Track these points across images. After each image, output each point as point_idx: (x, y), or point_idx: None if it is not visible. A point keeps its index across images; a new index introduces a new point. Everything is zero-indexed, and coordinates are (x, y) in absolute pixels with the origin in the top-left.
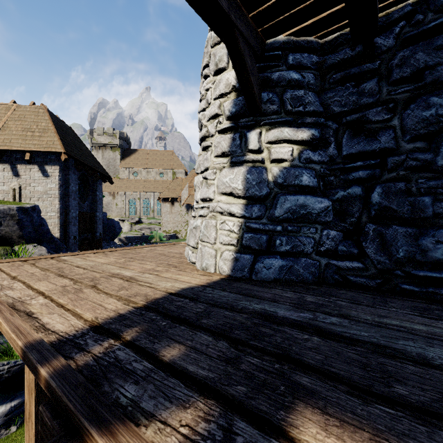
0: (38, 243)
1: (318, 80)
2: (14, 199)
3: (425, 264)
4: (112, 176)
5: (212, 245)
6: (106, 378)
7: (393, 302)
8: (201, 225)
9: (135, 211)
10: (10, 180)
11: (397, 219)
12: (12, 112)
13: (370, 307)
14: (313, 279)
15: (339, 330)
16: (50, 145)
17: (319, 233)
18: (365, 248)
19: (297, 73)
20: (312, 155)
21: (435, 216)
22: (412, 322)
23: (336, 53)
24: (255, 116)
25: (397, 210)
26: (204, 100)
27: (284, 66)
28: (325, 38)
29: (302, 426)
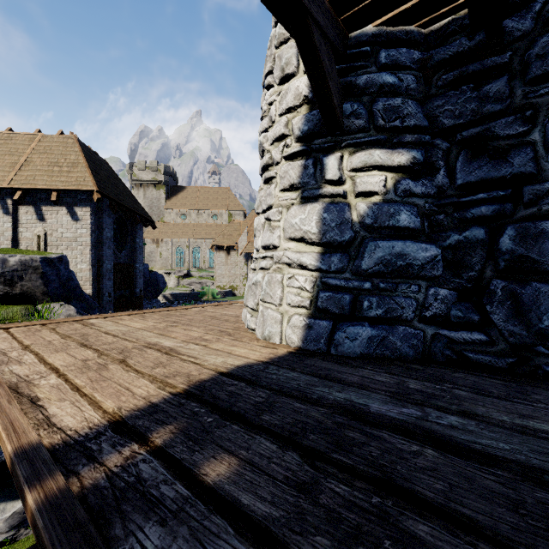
0: (66, 302)
1: (420, 84)
2: (39, 247)
3: None
4: (156, 219)
5: (277, 307)
6: (119, 511)
7: (537, 392)
8: (262, 280)
9: (183, 262)
10: (33, 225)
11: (539, 274)
12: (36, 143)
13: (504, 401)
14: (416, 355)
15: (464, 438)
16: (81, 182)
17: (423, 292)
18: (491, 313)
19: (392, 75)
20: (413, 185)
21: None
22: None
23: (446, 46)
24: (335, 135)
25: (539, 261)
26: (266, 117)
27: (374, 66)
28: (431, 26)
29: None
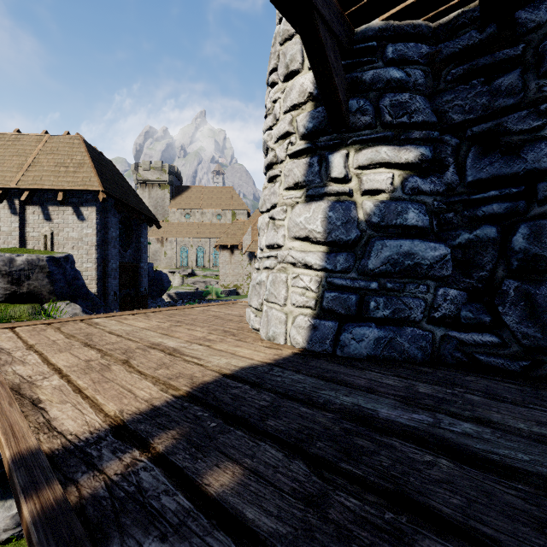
0: (72, 301)
1: (429, 79)
2: (46, 247)
3: None
4: (160, 219)
5: (282, 307)
6: (118, 524)
7: None
8: (266, 280)
9: (187, 261)
10: (40, 225)
11: None
12: (43, 144)
13: (520, 407)
14: (424, 357)
15: (479, 447)
16: (86, 182)
17: (432, 293)
18: (503, 314)
19: (399, 70)
20: (421, 183)
21: None
22: None
23: (455, 39)
24: (340, 132)
25: None
26: (271, 115)
27: (381, 61)
28: (439, 20)
29: None
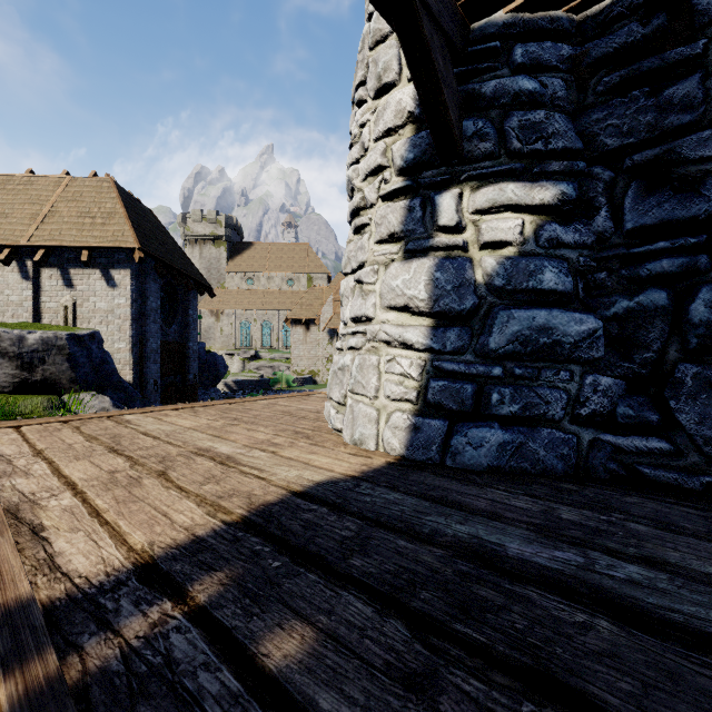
0: (99, 391)
1: (572, 91)
2: (66, 321)
3: None
4: (215, 285)
5: (372, 400)
6: None
7: None
8: (351, 364)
9: (249, 340)
10: (59, 293)
11: None
12: (63, 189)
13: (706, 541)
14: (566, 469)
15: (653, 602)
16: (118, 238)
17: (577, 381)
18: (676, 411)
19: (531, 79)
20: (562, 232)
21: None
22: None
23: (609, 35)
24: (451, 165)
25: None
26: (357, 144)
27: (506, 68)
28: (586, 10)
29: None
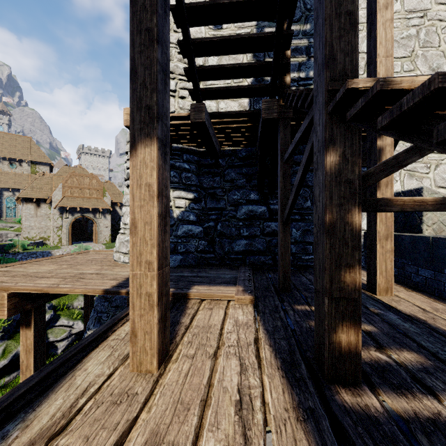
0: None
1: (197, 169)
2: None
3: (233, 253)
4: None
5: None
6: None
7: (222, 267)
8: None
9: None
10: None
11: (226, 236)
12: None
13: (214, 269)
14: (195, 263)
15: (203, 275)
16: None
17: (197, 242)
18: (215, 248)
19: (188, 165)
20: (195, 206)
21: (236, 235)
22: (224, 271)
23: (205, 159)
24: None
25: (226, 233)
26: None
27: (182, 159)
28: (200, 149)
29: (194, 287)
